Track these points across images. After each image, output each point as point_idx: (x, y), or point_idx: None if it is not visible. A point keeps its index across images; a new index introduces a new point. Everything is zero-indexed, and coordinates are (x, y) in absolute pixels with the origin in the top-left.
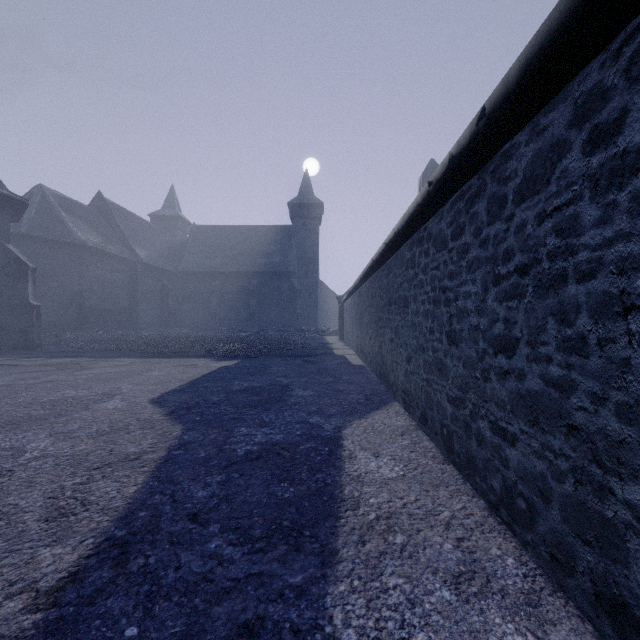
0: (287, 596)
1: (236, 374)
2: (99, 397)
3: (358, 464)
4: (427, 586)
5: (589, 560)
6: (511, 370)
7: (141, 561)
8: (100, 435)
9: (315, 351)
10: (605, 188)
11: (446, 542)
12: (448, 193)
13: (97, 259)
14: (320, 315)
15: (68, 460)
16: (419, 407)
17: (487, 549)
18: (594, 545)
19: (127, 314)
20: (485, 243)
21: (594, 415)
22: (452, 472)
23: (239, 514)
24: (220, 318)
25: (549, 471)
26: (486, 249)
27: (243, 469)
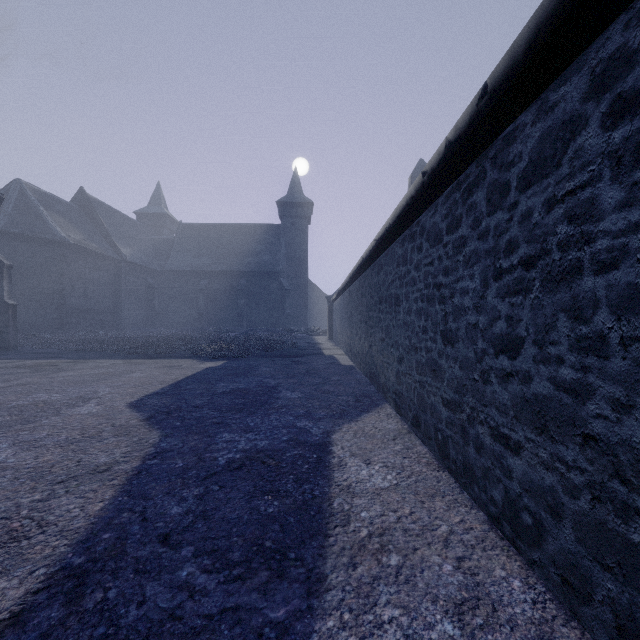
0: (267, 636)
1: (222, 375)
2: (73, 401)
3: (348, 472)
4: (427, 618)
5: (610, 588)
6: (515, 372)
7: (99, 595)
8: (69, 443)
9: (304, 351)
10: (630, 165)
11: (445, 562)
12: (443, 184)
13: (79, 257)
14: (309, 315)
15: (29, 473)
16: (411, 410)
17: (490, 570)
18: (616, 572)
19: (111, 314)
20: (485, 235)
21: (616, 424)
22: (448, 480)
23: (216, 534)
24: (208, 318)
25: (560, 485)
26: (486, 241)
27: (224, 480)
